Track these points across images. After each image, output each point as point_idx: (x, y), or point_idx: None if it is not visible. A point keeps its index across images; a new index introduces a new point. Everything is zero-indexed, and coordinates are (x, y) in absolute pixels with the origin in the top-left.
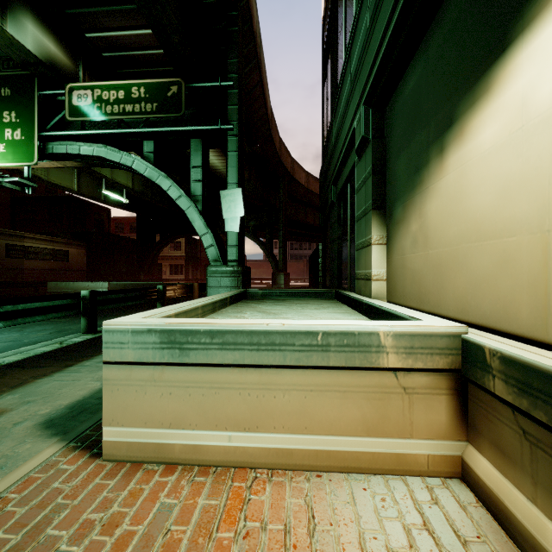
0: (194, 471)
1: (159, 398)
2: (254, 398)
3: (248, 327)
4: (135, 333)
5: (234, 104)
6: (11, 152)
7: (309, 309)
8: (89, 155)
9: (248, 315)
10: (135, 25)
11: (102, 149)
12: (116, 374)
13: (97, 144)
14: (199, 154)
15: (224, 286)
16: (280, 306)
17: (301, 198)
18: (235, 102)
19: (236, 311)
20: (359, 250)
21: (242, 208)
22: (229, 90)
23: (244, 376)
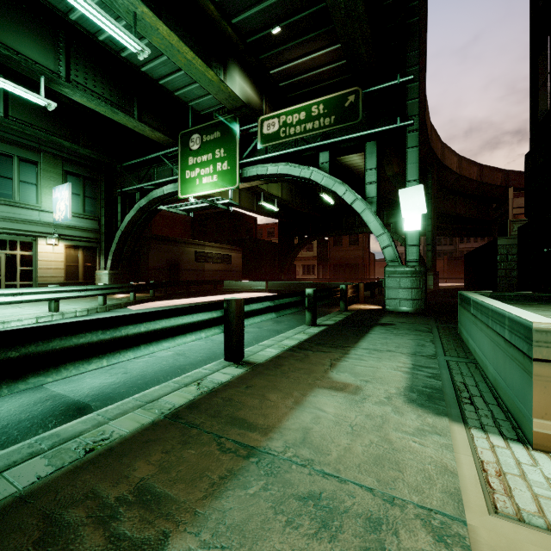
0: None
1: None
2: None
3: None
4: None
5: (413, 98)
6: (221, 180)
7: None
8: (274, 174)
9: None
10: (312, 50)
11: (284, 167)
12: (550, 372)
13: (281, 163)
14: (373, 156)
15: (404, 287)
16: None
17: (450, 187)
18: (415, 95)
19: None
20: None
21: (424, 205)
22: (408, 84)
23: None
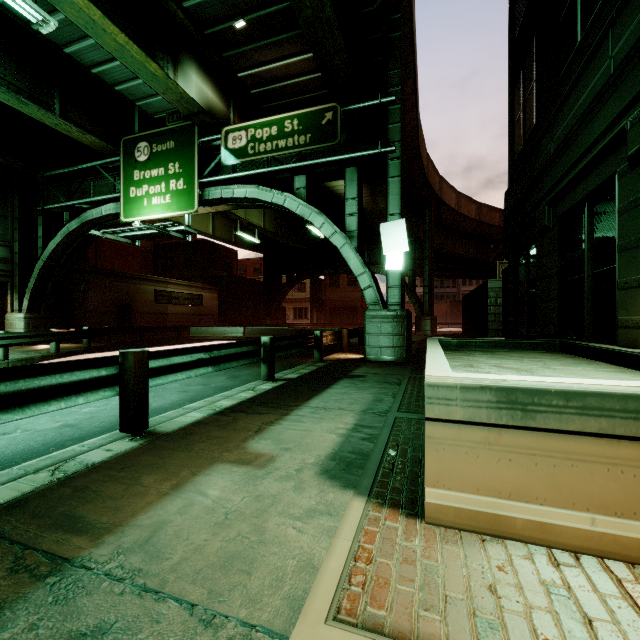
0: (548, 553)
1: (494, 463)
2: (629, 477)
3: (621, 390)
4: (465, 389)
5: (395, 122)
6: (175, 202)
7: (555, 365)
8: (242, 198)
9: (491, 370)
10: (287, 54)
11: (254, 190)
12: (442, 433)
13: (250, 185)
14: (354, 185)
15: (385, 333)
16: (507, 360)
17: (449, 225)
18: (397, 119)
19: (465, 365)
20: (629, 289)
21: (406, 242)
22: (390, 106)
23: (614, 449)
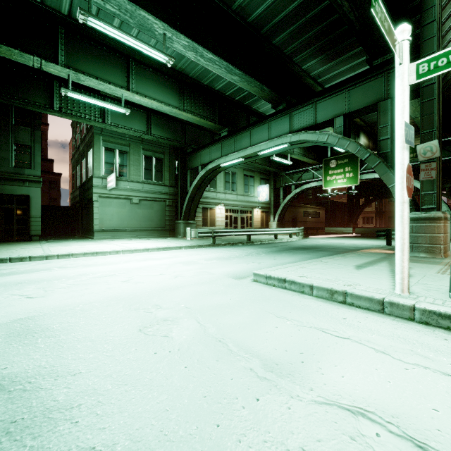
0: None
1: None
2: None
3: None
4: None
5: None
6: (348, 181)
7: None
8: (379, 178)
9: None
10: None
11: None
12: None
13: None
14: None
15: None
16: None
17: None
18: None
19: None
20: None
21: None
22: None
23: None
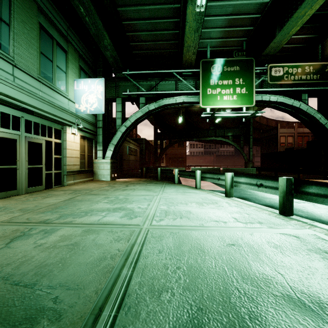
0: None
1: None
2: None
3: None
4: None
5: None
6: (240, 99)
7: None
8: (273, 101)
9: None
10: (298, 33)
11: (281, 98)
12: None
13: (279, 95)
14: None
15: None
16: None
17: None
18: None
19: None
20: None
21: None
22: None
23: None
